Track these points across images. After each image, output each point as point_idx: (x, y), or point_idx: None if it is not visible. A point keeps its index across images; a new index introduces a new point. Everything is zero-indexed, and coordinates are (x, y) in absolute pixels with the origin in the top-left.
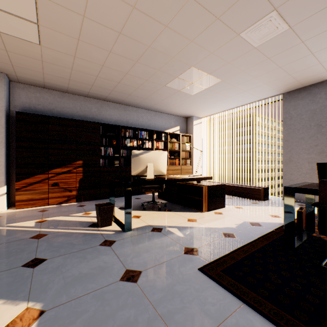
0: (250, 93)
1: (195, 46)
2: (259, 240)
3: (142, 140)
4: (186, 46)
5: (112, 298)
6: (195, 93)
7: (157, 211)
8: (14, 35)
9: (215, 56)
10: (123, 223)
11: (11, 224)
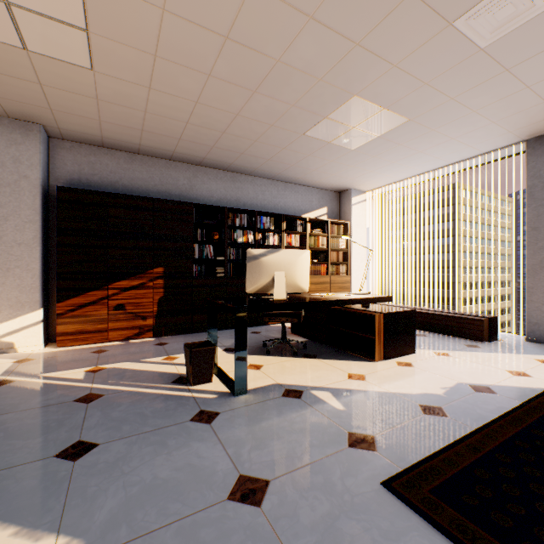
0: (462, 142)
1: (363, 54)
2: (497, 424)
3: (262, 232)
4: (346, 55)
5: (214, 539)
6: (358, 146)
7: (291, 357)
8: (50, 55)
9: (401, 72)
10: (232, 378)
11: (47, 374)
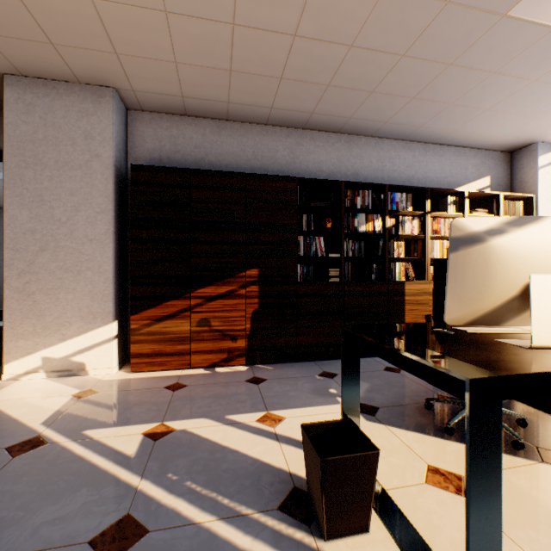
0: None
1: None
2: None
3: (394, 217)
4: None
5: None
6: None
7: (511, 454)
8: None
9: None
10: (414, 526)
11: (93, 431)
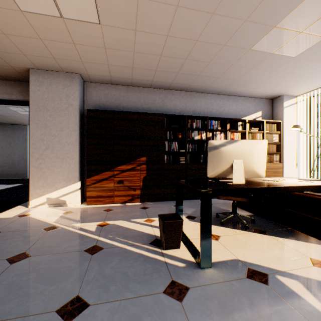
0: None
1: None
2: None
3: (212, 132)
4: None
5: None
6: (301, 51)
7: (243, 230)
8: (75, 18)
9: None
10: (196, 247)
11: (76, 224)
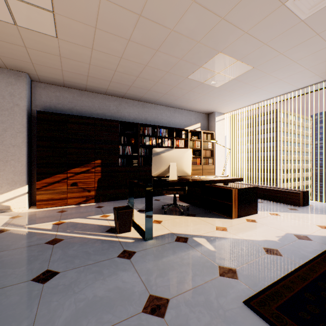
0: (286, 81)
1: (226, 25)
2: (316, 261)
3: (161, 138)
4: (215, 25)
5: None
6: (221, 84)
7: (179, 215)
8: (31, 28)
9: (250, 36)
10: (143, 229)
11: (29, 225)
